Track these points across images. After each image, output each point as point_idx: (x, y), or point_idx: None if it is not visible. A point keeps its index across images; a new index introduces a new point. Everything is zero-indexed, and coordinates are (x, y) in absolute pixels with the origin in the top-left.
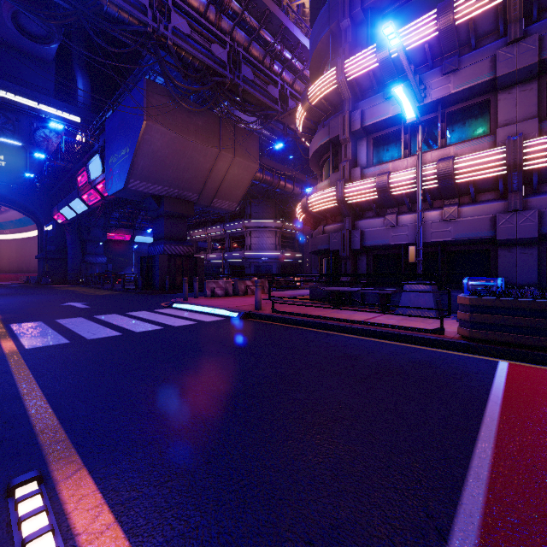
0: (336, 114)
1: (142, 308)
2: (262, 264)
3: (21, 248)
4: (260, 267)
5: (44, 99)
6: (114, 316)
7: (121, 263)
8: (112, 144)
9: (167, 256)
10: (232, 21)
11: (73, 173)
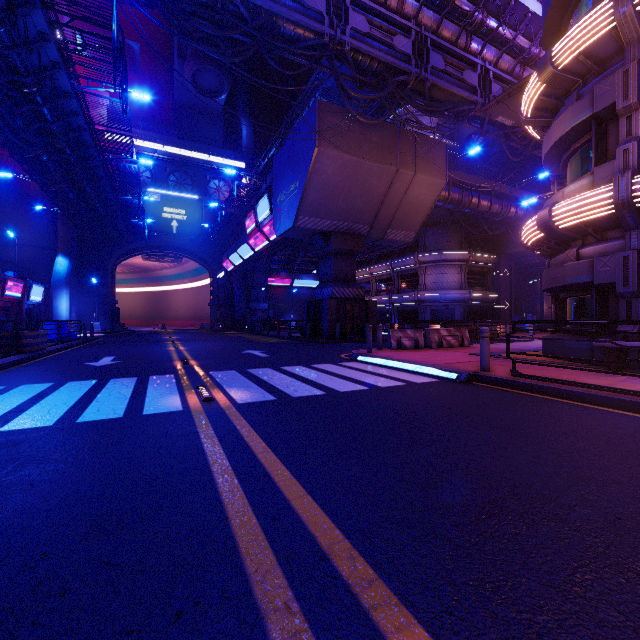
0: (605, 73)
1: (324, 360)
2: (441, 308)
3: (197, 296)
4: (438, 312)
5: (215, 151)
6: (301, 369)
7: (281, 309)
8: (280, 182)
9: (335, 300)
10: (417, 2)
11: (240, 219)
